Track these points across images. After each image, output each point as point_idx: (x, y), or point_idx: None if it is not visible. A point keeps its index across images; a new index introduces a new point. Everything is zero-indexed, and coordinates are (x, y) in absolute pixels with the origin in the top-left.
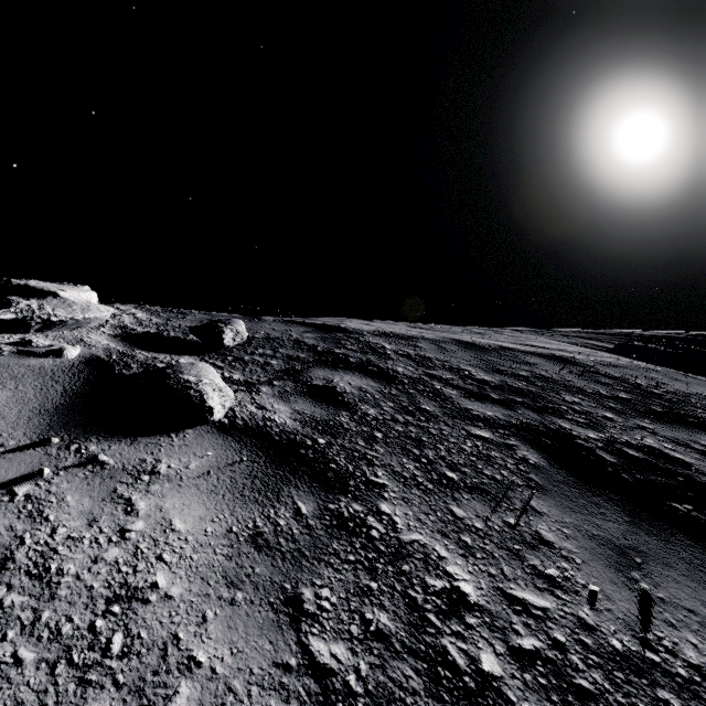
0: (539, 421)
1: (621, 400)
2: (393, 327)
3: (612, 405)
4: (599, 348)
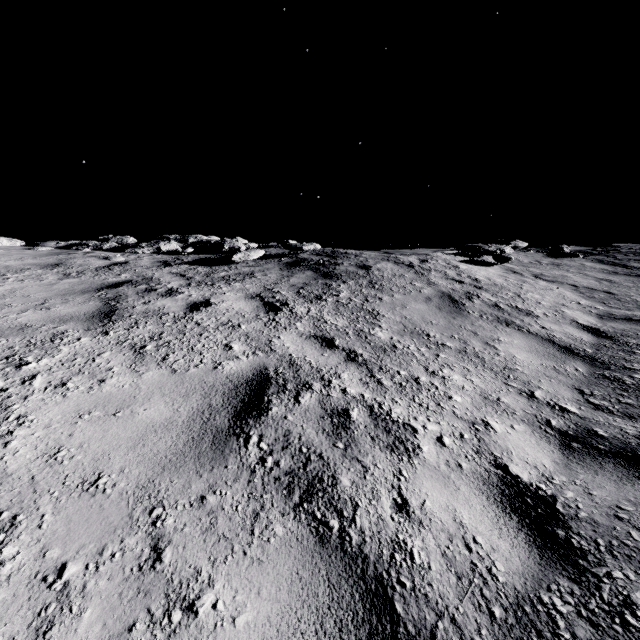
0: None
1: None
2: None
3: None
4: None
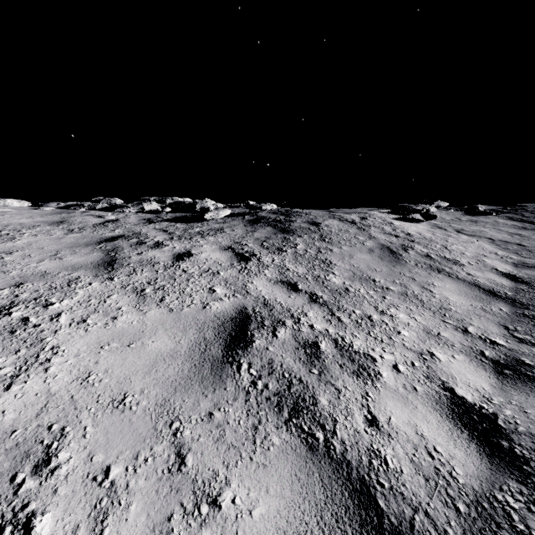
0: None
1: None
2: None
3: None
4: None
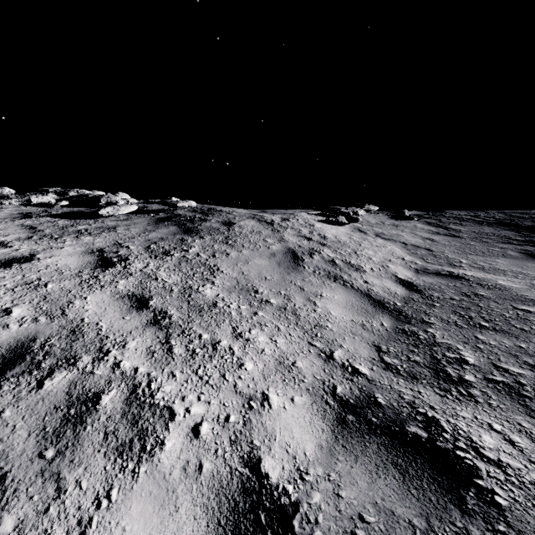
0: (509, 223)
1: None
2: None
3: None
4: None
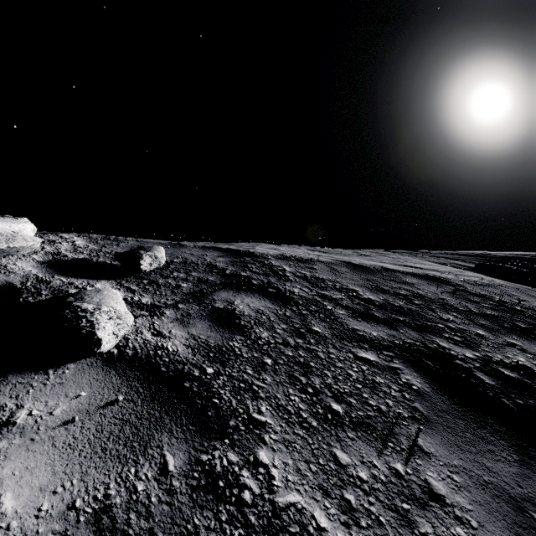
0: (420, 341)
1: (490, 317)
2: (295, 250)
3: (482, 322)
4: (463, 267)
